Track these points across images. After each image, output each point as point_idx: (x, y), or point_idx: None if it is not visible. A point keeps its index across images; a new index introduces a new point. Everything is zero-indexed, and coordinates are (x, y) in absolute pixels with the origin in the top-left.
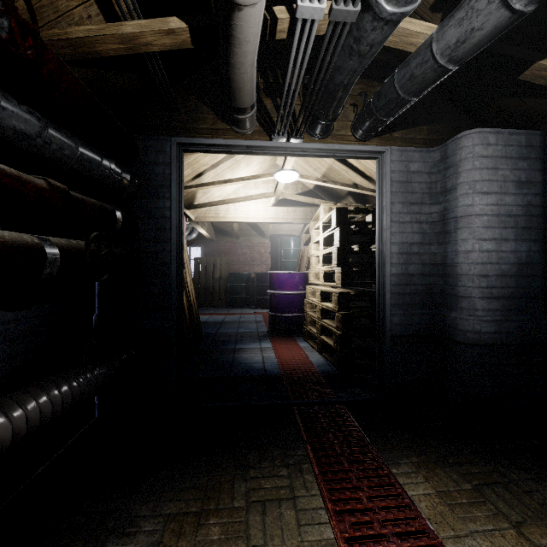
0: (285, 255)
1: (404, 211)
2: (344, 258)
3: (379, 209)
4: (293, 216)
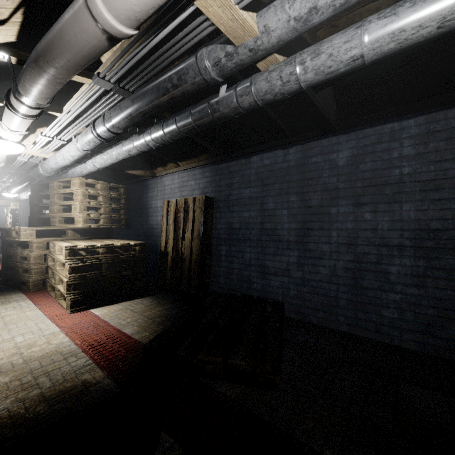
0: (0, 217)
1: (27, 214)
2: (14, 224)
3: (19, 213)
4: (1, 201)
